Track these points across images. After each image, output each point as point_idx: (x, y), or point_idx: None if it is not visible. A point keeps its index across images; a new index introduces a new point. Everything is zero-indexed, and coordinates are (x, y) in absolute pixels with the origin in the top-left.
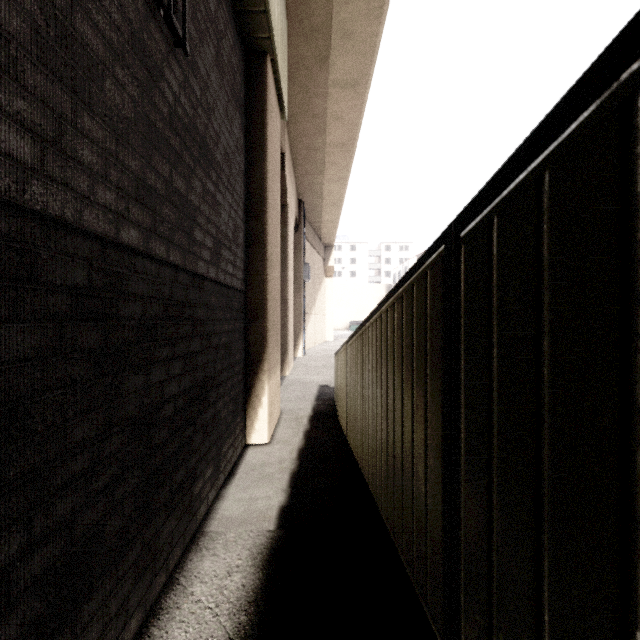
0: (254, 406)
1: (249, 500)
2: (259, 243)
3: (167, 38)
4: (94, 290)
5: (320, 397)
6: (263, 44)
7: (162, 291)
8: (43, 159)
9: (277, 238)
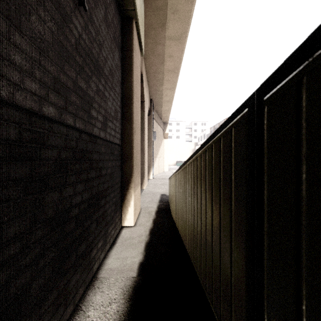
0: (126, 206)
1: (122, 258)
2: (129, 119)
3: None
4: (23, 142)
5: (161, 200)
6: (131, 13)
7: (71, 144)
8: None
9: (138, 117)
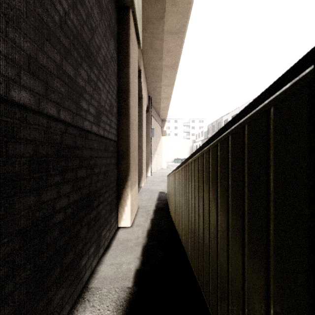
0: (122, 206)
1: (117, 264)
2: (125, 114)
3: None
4: None
5: (159, 198)
6: (127, 2)
7: (53, 138)
8: None
9: (136, 112)
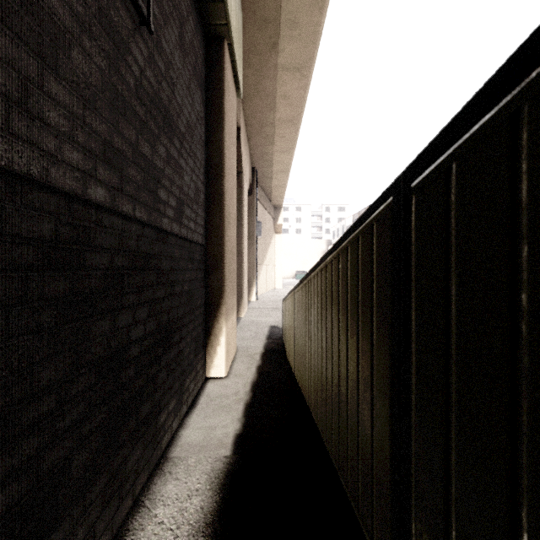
0: (213, 345)
1: (208, 428)
2: (217, 203)
3: (133, 17)
4: (61, 242)
5: (270, 336)
6: (221, 30)
7: (128, 244)
8: (8, 117)
9: (233, 199)
